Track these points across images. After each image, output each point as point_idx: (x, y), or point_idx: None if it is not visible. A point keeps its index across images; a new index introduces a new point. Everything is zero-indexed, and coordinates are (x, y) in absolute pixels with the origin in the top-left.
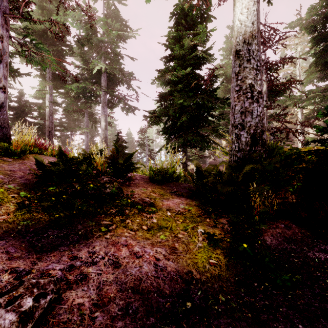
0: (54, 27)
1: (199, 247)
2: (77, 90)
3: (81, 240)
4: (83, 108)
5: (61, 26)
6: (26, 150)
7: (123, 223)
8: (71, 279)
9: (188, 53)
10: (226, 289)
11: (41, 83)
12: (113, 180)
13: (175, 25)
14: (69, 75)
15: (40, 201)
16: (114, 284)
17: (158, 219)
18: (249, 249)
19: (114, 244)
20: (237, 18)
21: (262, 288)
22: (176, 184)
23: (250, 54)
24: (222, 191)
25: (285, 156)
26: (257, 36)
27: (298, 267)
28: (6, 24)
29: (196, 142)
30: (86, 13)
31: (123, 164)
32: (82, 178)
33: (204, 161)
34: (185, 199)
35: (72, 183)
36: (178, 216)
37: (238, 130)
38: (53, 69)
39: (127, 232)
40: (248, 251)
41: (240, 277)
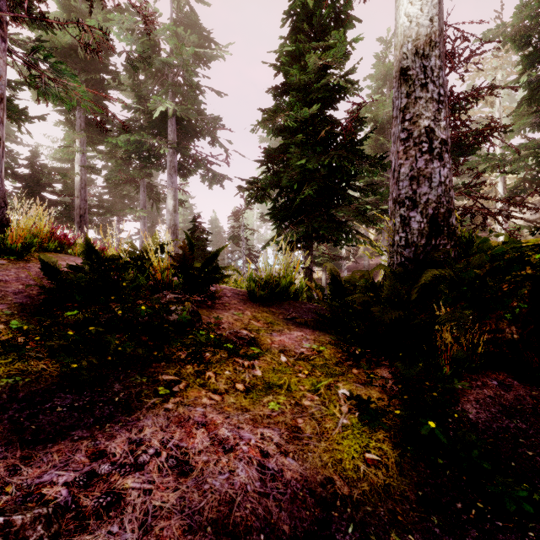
0: (85, 37)
1: (343, 427)
2: (126, 147)
3: (118, 415)
4: (137, 177)
5: (97, 35)
6: (33, 246)
7: (199, 379)
8: (87, 505)
9: (314, 80)
10: (404, 519)
11: (66, 135)
12: (183, 298)
13: (291, 34)
14: (112, 119)
15: (46, 338)
16: (177, 514)
17: (264, 370)
18: (440, 431)
19: (180, 423)
20: (402, 12)
21: (474, 514)
22: (294, 305)
23: (426, 74)
24: (383, 319)
25: (493, 255)
26: (439, 43)
27: (537, 468)
28: (2, 29)
29: (327, 232)
30: (139, 11)
31: (202, 269)
32: (127, 295)
33: (338, 266)
34: (311, 332)
35: (107, 303)
36: (301, 363)
37: (405, 210)
38: (86, 112)
39: (207, 397)
40: (439, 437)
41: (427, 489)
